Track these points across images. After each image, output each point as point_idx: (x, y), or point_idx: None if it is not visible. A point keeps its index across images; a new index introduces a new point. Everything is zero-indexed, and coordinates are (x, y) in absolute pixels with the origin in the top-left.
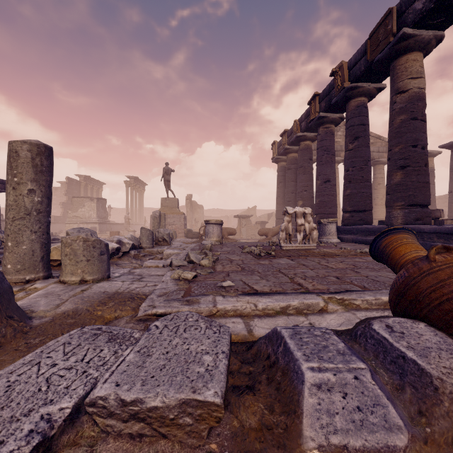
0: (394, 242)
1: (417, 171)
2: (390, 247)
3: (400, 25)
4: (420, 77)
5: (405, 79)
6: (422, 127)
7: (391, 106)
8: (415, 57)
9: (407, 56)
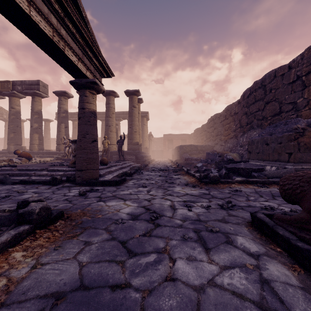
0: (18, 151)
1: (19, 134)
2: (17, 152)
3: (13, 88)
4: (19, 106)
5: (15, 105)
6: (20, 121)
7: (10, 111)
8: (18, 99)
9: (15, 98)
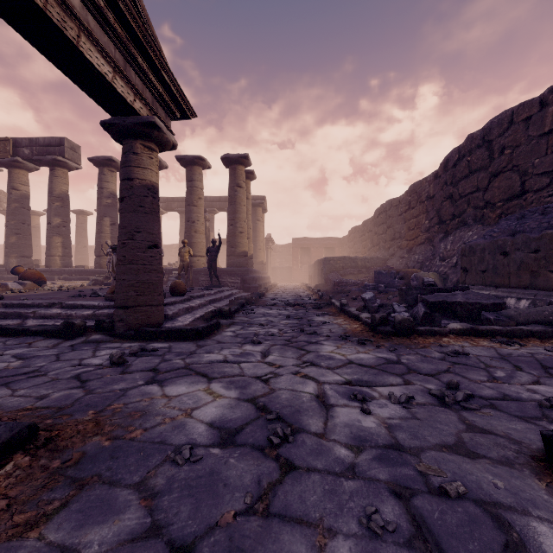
0: (19, 269)
1: (26, 238)
2: (18, 270)
3: (16, 152)
4: (27, 185)
5: (19, 183)
6: (28, 213)
7: (9, 195)
8: (24, 173)
9: (20, 170)
